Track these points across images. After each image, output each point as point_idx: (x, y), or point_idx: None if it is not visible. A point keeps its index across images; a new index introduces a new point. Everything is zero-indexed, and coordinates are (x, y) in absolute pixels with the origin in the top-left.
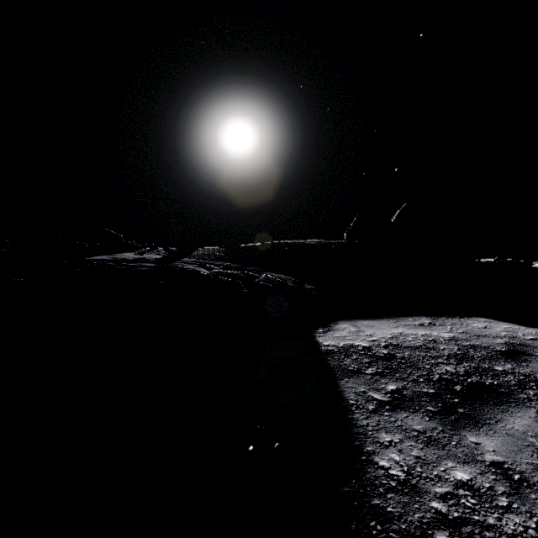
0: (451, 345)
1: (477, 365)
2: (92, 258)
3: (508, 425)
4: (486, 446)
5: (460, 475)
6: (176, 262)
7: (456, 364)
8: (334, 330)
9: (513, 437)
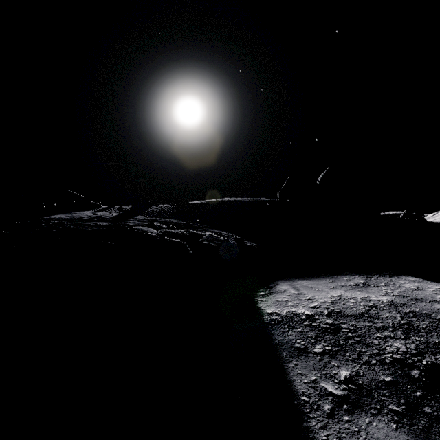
0: (393, 313)
1: (425, 339)
2: (51, 217)
3: None
4: None
5: None
6: (129, 220)
7: (405, 338)
8: (276, 293)
9: None
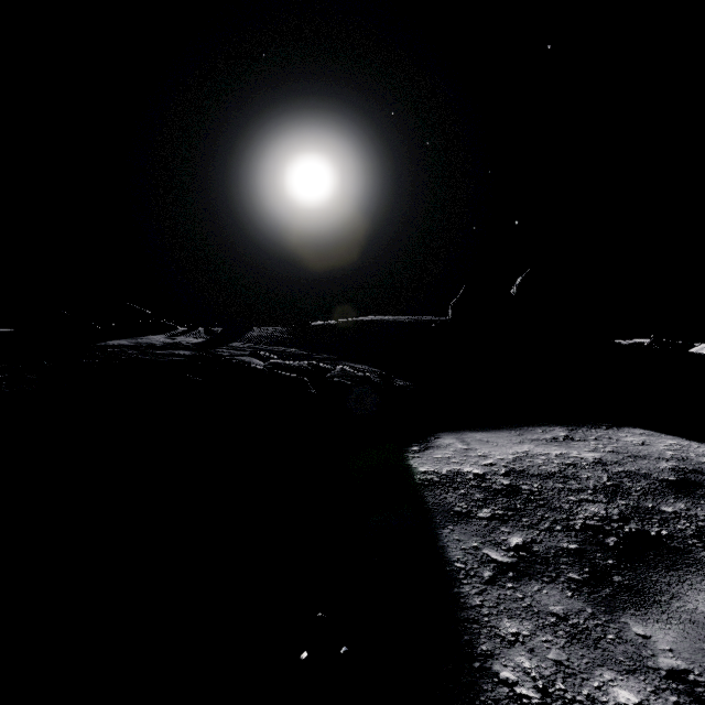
0: (598, 472)
1: (635, 503)
2: (107, 343)
3: (689, 605)
4: (659, 642)
5: (623, 695)
6: (221, 349)
7: (607, 502)
8: (435, 448)
9: (697, 625)
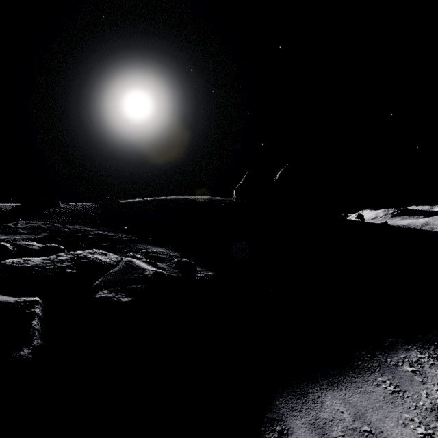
0: None
1: None
2: None
3: None
4: None
5: None
6: None
7: None
8: None
9: None
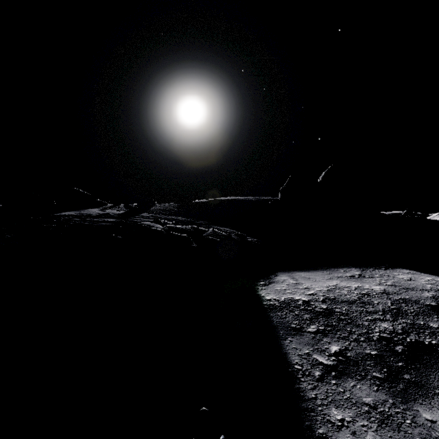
0: (384, 299)
1: (412, 321)
2: (61, 214)
3: None
4: None
5: None
6: (135, 217)
7: (393, 320)
8: (275, 283)
9: None
